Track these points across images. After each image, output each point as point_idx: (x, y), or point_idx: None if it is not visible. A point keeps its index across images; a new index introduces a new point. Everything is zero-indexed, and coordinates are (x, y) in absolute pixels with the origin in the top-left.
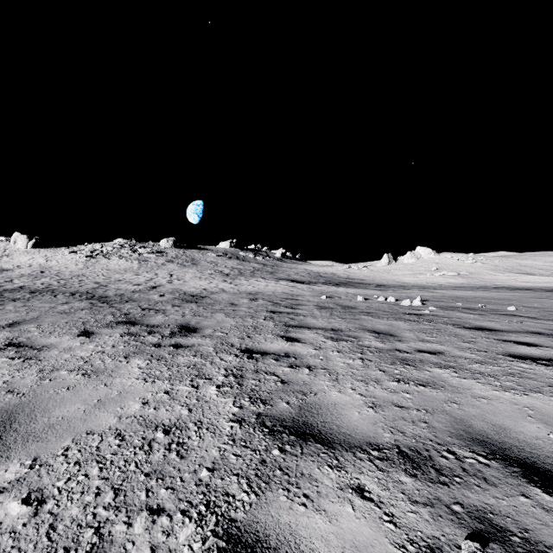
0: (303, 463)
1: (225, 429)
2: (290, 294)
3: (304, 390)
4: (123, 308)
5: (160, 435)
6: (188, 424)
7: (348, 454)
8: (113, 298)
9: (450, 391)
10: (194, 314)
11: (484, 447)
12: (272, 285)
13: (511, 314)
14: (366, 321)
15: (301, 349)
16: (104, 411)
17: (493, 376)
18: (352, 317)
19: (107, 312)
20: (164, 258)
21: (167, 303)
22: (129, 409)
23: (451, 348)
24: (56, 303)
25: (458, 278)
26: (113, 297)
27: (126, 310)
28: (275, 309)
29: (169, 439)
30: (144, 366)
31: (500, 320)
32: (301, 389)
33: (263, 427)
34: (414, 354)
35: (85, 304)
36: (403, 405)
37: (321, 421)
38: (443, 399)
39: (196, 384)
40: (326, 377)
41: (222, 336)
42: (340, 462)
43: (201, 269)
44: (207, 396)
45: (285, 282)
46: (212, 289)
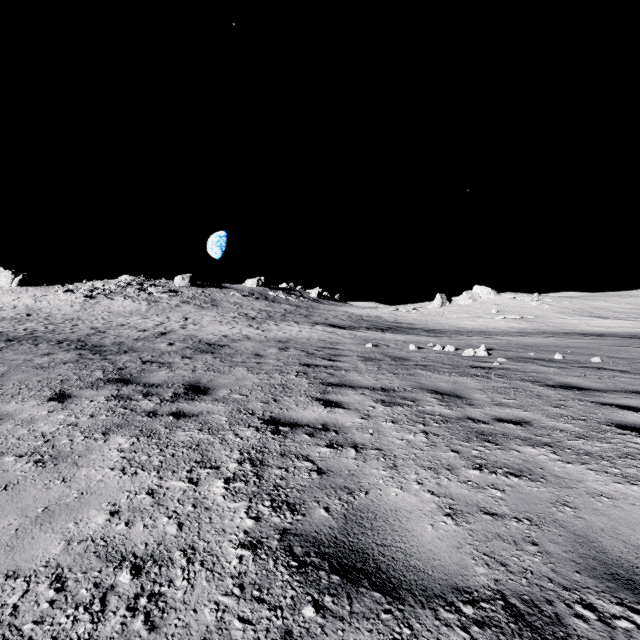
0: (354, 636)
1: (231, 564)
2: (328, 341)
3: (350, 485)
4: (119, 361)
5: (124, 577)
6: (174, 554)
7: (426, 612)
8: (109, 348)
9: (556, 485)
10: (208, 369)
11: (635, 593)
12: (307, 331)
13: (597, 367)
14: (424, 378)
15: (344, 418)
16: (48, 530)
17: (607, 458)
18: (406, 372)
19: (97, 366)
20: (179, 299)
21: (175, 354)
22: (86, 526)
23: (539, 415)
24: (34, 355)
25: (522, 322)
26: (110, 346)
27: (122, 364)
28: (309, 362)
29: (138, 586)
30: (127, 448)
31: (587, 374)
32: (346, 483)
33: (289, 557)
34: (493, 425)
35: (72, 356)
36: (495, 511)
37: (378, 543)
38: (549, 499)
39: (196, 476)
40: (379, 462)
41: (240, 400)
42: (415, 633)
43: (223, 311)
44: (210, 498)
45: (322, 328)
46: (234, 336)
